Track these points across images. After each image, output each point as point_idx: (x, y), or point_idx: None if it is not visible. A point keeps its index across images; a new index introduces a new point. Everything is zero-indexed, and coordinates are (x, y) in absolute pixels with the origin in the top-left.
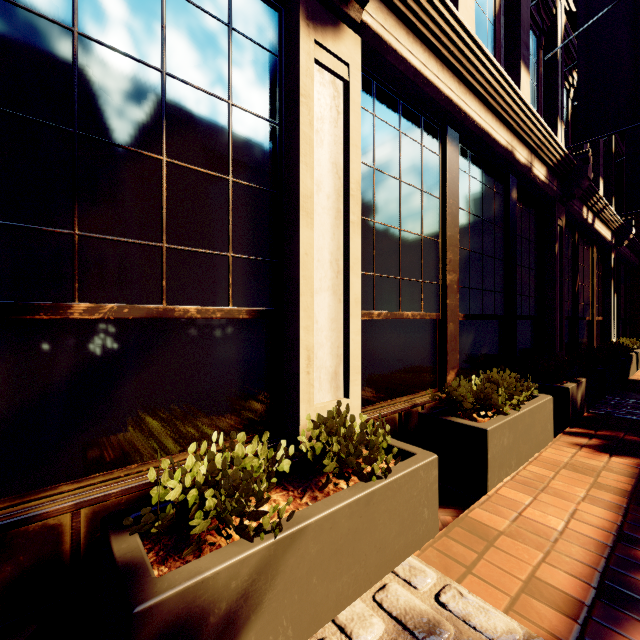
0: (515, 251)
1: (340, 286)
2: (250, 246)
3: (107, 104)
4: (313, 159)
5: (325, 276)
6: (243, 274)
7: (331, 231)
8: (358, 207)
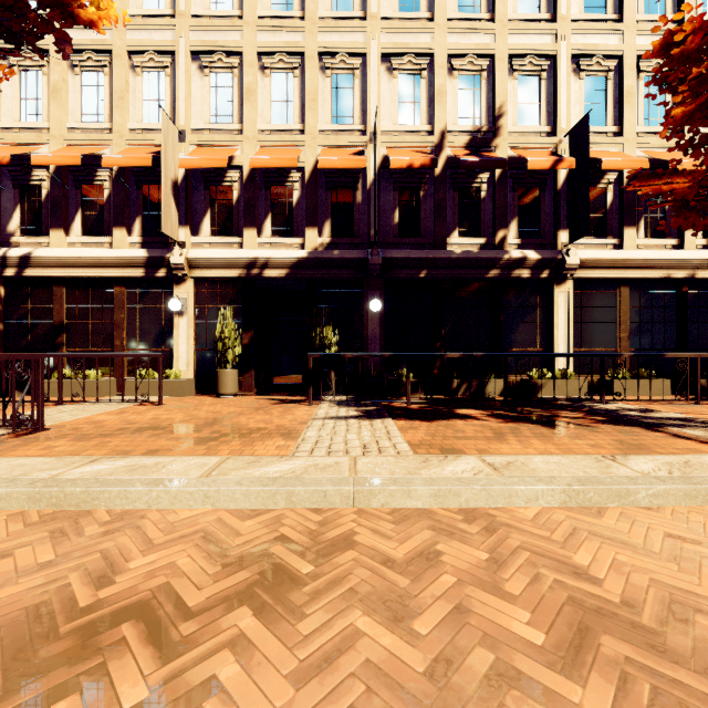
0: (685, 317)
1: (567, 342)
2: (542, 335)
3: (517, 316)
4: (558, 315)
5: (562, 340)
6: (541, 341)
7: (564, 329)
8: (572, 322)
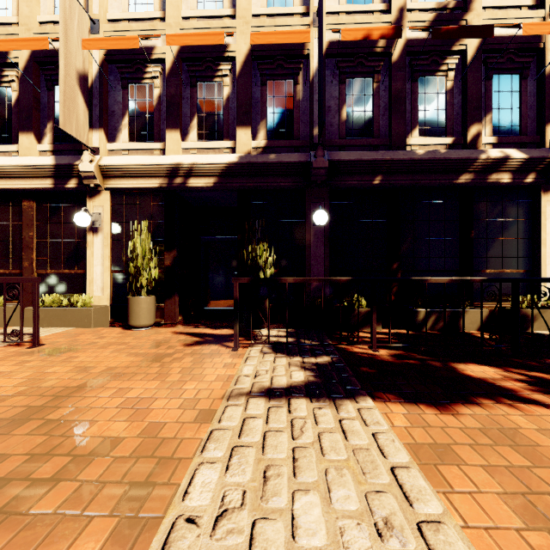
0: None
1: None
2: (523, 254)
3: (492, 231)
4: (546, 229)
5: None
6: (521, 261)
7: None
8: None
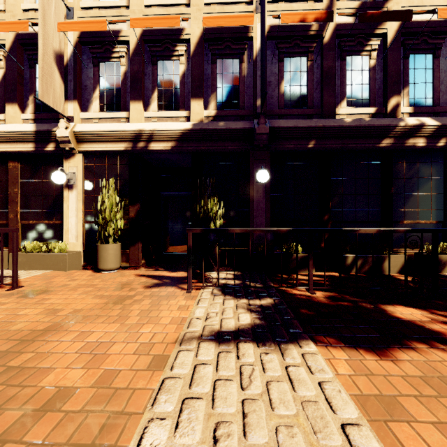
0: None
1: None
2: (435, 207)
3: (408, 188)
4: None
5: None
6: (434, 213)
7: None
8: None
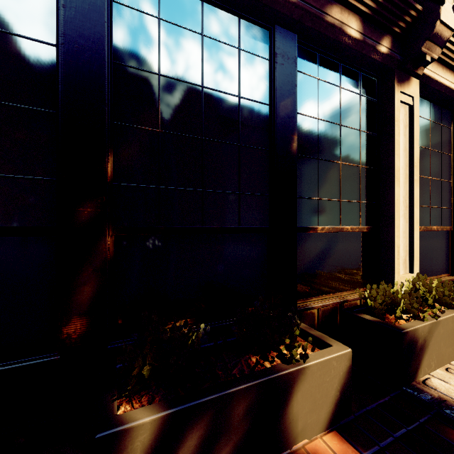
0: None
1: (407, 214)
2: (367, 197)
3: (325, 144)
4: (399, 151)
5: (401, 209)
6: (364, 210)
7: (403, 185)
8: (417, 171)
